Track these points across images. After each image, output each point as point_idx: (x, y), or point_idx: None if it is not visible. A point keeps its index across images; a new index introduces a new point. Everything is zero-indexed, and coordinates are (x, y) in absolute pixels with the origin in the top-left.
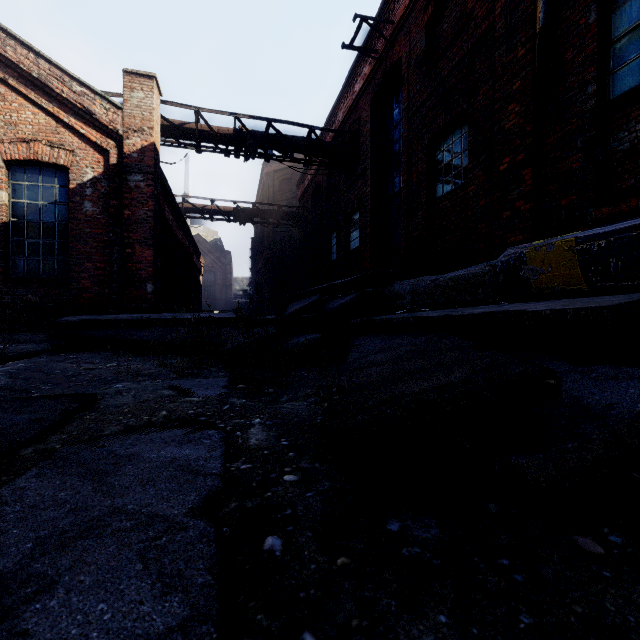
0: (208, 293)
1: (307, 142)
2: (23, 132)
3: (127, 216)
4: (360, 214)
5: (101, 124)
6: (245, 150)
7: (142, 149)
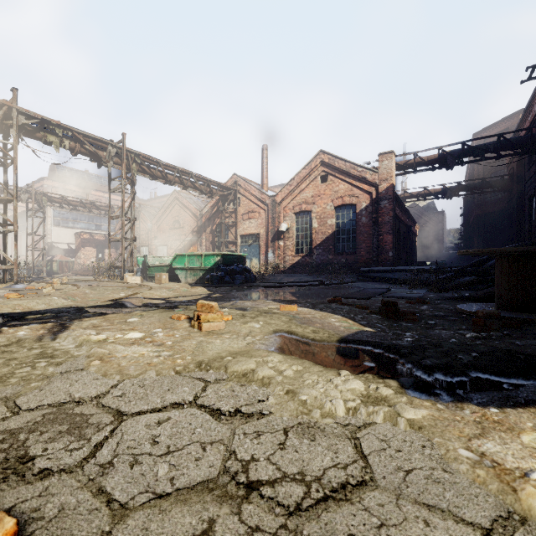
0: (422, 247)
1: (497, 144)
2: (340, 194)
3: (380, 221)
4: None
5: (369, 181)
6: (446, 164)
7: (387, 188)
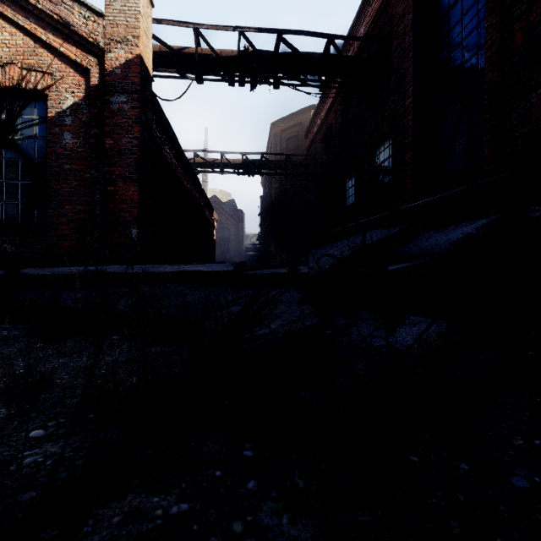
0: (223, 247)
1: (324, 58)
2: None
3: (109, 146)
4: (393, 138)
5: (81, 38)
6: (251, 74)
7: (126, 63)
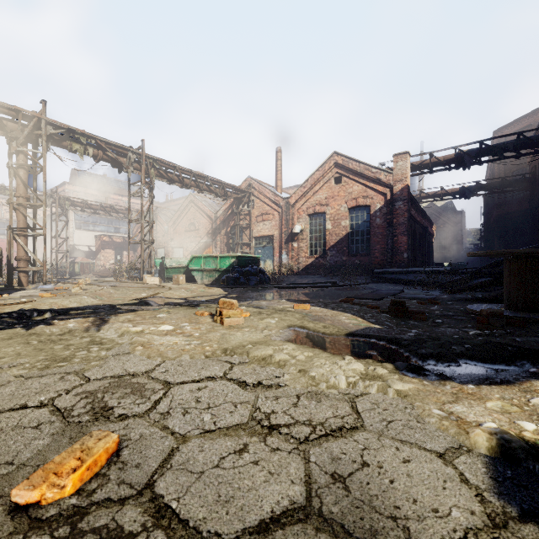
0: (439, 248)
1: (516, 143)
2: (354, 195)
3: (394, 222)
4: None
5: (383, 183)
6: (463, 164)
7: (401, 189)
